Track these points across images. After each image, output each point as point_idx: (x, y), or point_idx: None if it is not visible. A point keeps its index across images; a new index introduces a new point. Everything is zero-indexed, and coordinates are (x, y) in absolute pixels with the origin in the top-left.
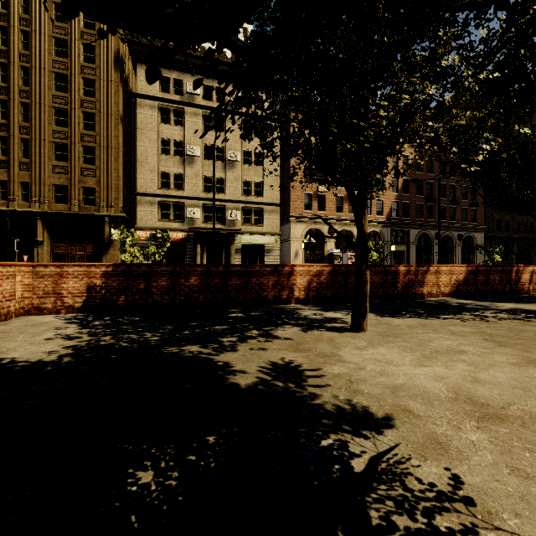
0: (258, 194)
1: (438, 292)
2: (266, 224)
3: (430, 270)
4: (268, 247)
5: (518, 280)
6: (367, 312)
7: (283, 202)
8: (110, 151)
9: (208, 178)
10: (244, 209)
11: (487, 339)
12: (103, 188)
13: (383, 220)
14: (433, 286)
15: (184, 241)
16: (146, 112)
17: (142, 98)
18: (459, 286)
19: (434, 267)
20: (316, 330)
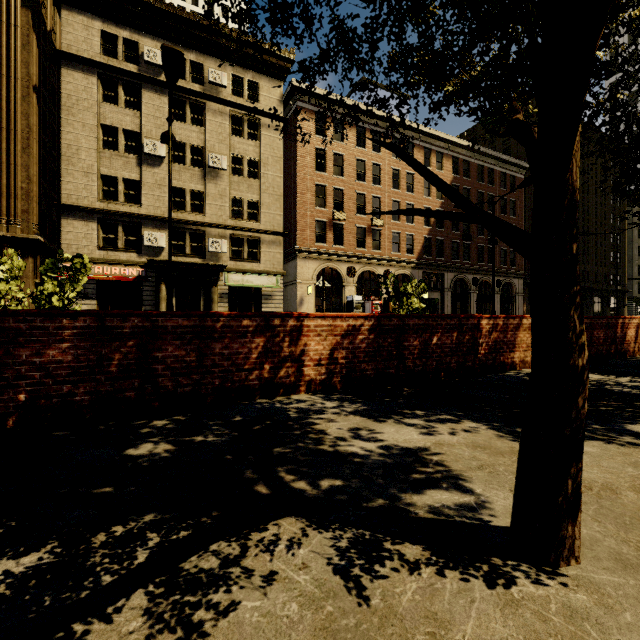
0: (253, 218)
1: None
2: (264, 260)
3: (524, 325)
4: (267, 291)
5: (624, 337)
6: (579, 487)
7: (288, 231)
8: (13, 135)
9: (179, 191)
10: (232, 238)
11: None
12: (0, 192)
13: (414, 260)
14: (527, 350)
15: (140, 280)
16: (78, 82)
17: (71, 59)
18: None
19: (528, 319)
20: (398, 562)
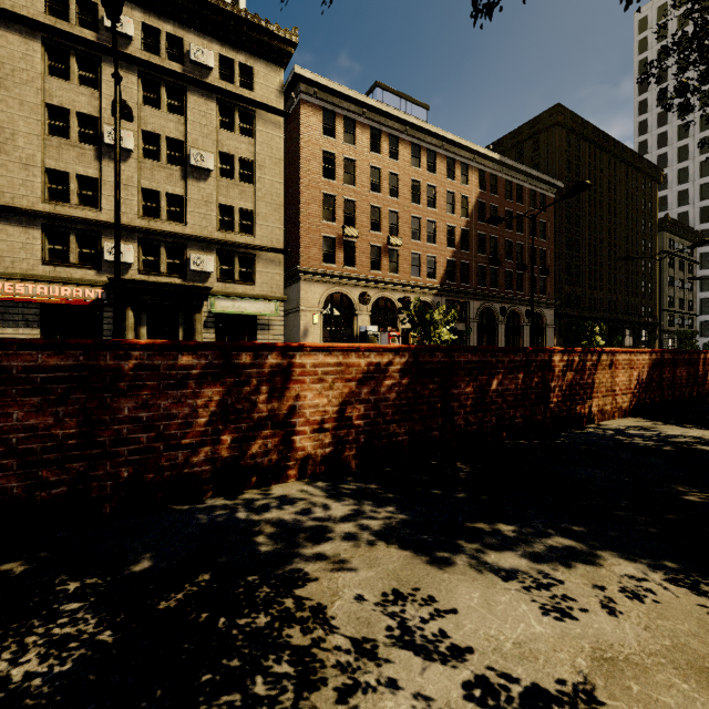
0: (246, 231)
1: (613, 408)
2: (261, 282)
3: (603, 361)
4: (263, 320)
5: (705, 376)
6: None
7: (289, 249)
8: None
9: (152, 194)
10: (220, 255)
11: None
12: None
13: (436, 286)
14: (606, 396)
15: (99, 305)
16: (14, 47)
17: (3, 16)
18: (641, 393)
19: (608, 354)
20: None
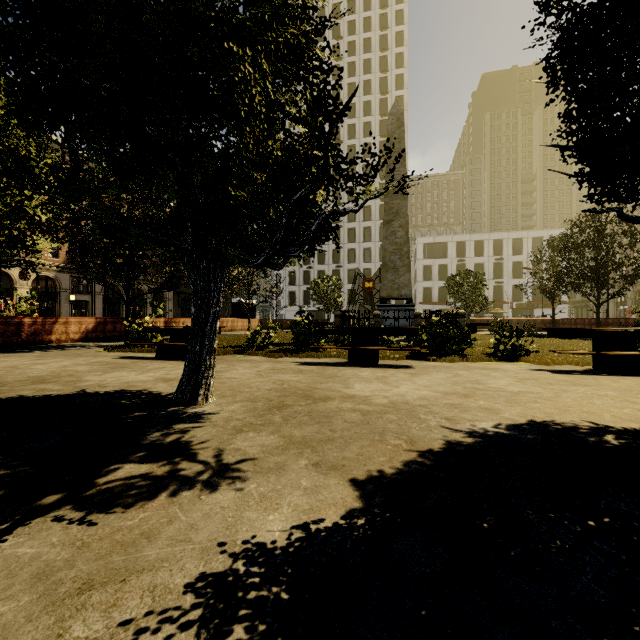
0: None
1: (68, 339)
2: None
3: (60, 322)
4: None
5: None
6: None
7: None
8: None
9: None
10: None
11: (37, 356)
12: None
13: (59, 264)
14: (62, 334)
15: None
16: None
17: None
18: (89, 334)
19: (63, 319)
20: None
